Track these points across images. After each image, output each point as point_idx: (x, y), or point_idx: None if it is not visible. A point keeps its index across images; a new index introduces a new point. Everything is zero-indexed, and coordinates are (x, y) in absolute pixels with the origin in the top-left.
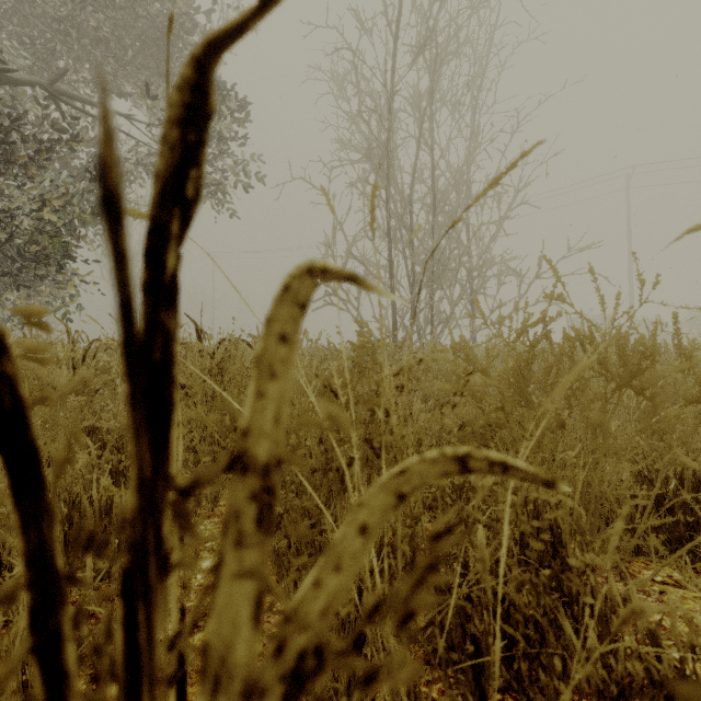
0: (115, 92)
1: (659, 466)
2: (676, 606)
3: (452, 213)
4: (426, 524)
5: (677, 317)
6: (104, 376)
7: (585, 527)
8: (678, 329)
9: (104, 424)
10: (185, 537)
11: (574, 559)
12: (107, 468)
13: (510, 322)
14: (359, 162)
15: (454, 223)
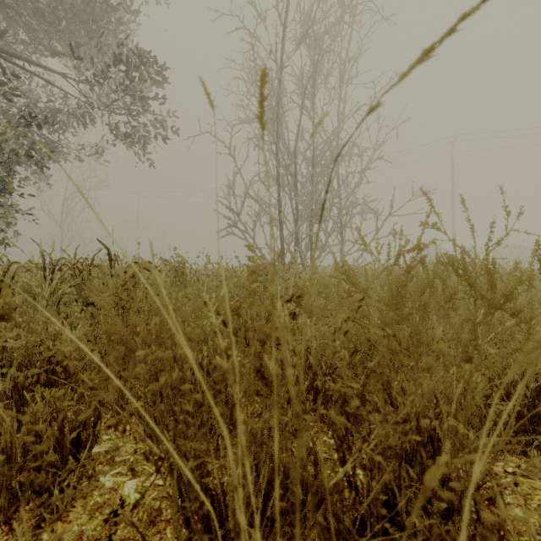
0: (50, 54)
1: (536, 385)
2: (529, 497)
3: (327, 164)
4: (311, 424)
5: (539, 244)
6: (7, 297)
7: (470, 448)
8: (540, 255)
9: (9, 343)
10: (44, 495)
11: (490, 514)
12: (6, 388)
13: (389, 248)
14: (255, 122)
15: (370, 111)
